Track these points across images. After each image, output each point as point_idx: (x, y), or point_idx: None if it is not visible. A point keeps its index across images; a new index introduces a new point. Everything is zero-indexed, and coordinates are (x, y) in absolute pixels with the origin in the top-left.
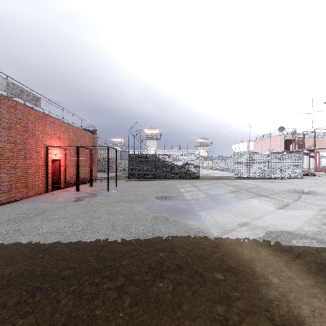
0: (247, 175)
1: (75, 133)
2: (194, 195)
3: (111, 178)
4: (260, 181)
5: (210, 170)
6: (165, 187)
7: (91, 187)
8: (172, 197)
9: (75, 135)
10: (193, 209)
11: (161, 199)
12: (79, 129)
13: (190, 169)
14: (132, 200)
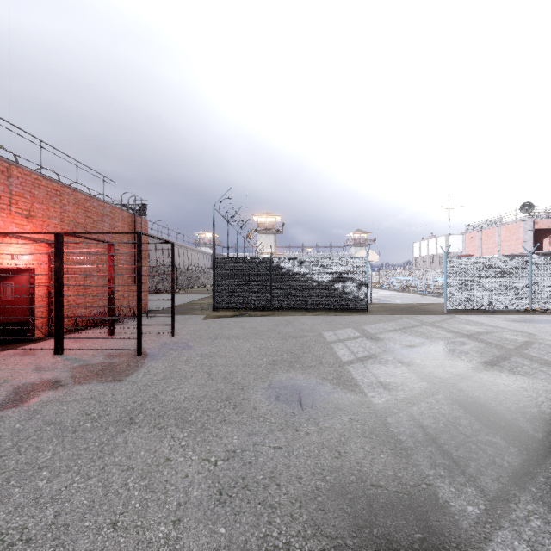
0: (477, 304)
1: (82, 208)
2: (387, 378)
3: (179, 309)
4: (517, 320)
5: (378, 291)
6: (294, 338)
7: (110, 337)
8: (322, 390)
9: (82, 213)
10: (438, 502)
11: (284, 403)
12: (97, 199)
13: (348, 291)
14: (183, 408)
